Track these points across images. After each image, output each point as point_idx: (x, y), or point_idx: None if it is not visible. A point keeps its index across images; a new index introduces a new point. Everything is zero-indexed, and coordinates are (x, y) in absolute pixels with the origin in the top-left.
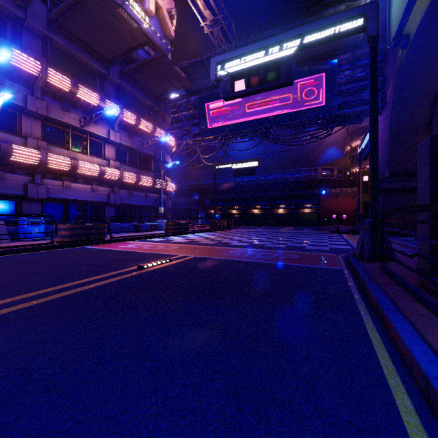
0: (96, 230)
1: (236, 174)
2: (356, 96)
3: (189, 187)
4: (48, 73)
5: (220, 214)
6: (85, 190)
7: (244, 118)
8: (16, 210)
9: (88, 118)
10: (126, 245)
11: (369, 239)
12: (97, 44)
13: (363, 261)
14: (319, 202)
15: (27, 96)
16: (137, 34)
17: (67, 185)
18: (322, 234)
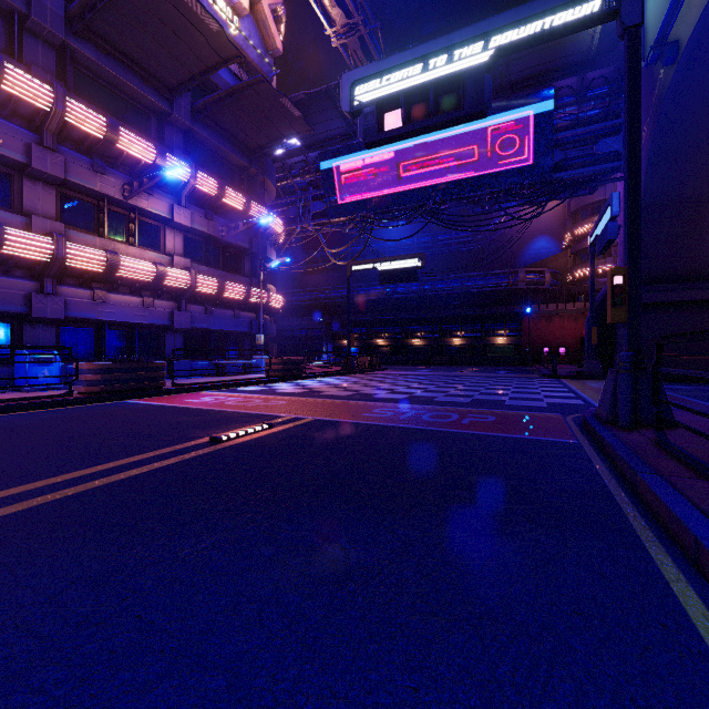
0: (146, 372)
1: (385, 279)
2: (585, 148)
3: (308, 303)
4: (68, 107)
5: (358, 347)
6: (132, 306)
7: (398, 186)
8: (12, 339)
9: (136, 183)
10: (199, 398)
11: (629, 390)
12: (151, 60)
13: (617, 428)
14: (522, 326)
15: (31, 146)
16: (219, 42)
17: (100, 296)
18: (529, 379)
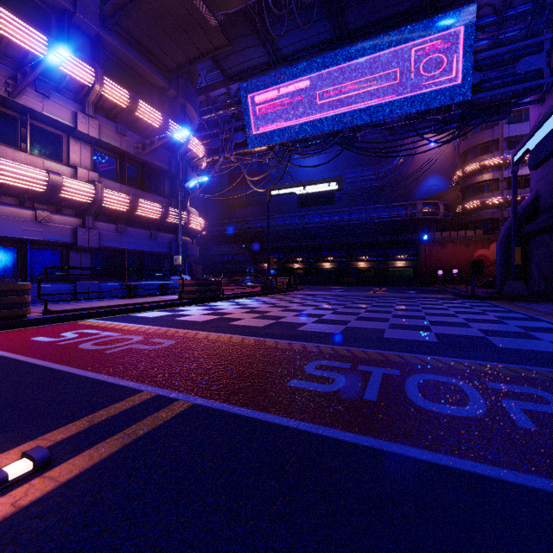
0: None
1: (302, 203)
2: (505, 68)
3: (234, 232)
4: None
5: (277, 269)
6: (21, 219)
7: (315, 113)
8: None
9: (21, 76)
10: (59, 333)
11: None
12: None
13: None
14: (418, 251)
15: None
16: None
17: None
18: (453, 300)
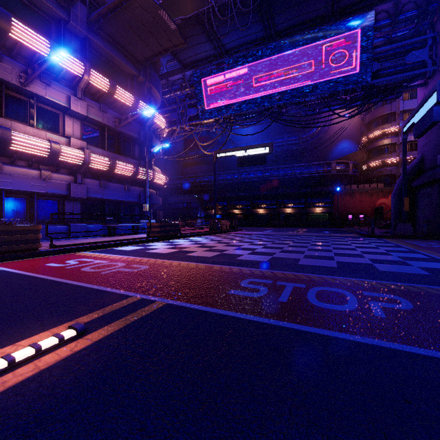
0: (16, 235)
1: (241, 163)
2: (397, 59)
3: (188, 185)
4: None
5: (221, 214)
6: (30, 177)
7: (251, 94)
8: None
9: (31, 71)
10: (64, 261)
11: None
12: None
13: None
14: (333, 200)
15: None
16: None
17: None
18: (356, 238)
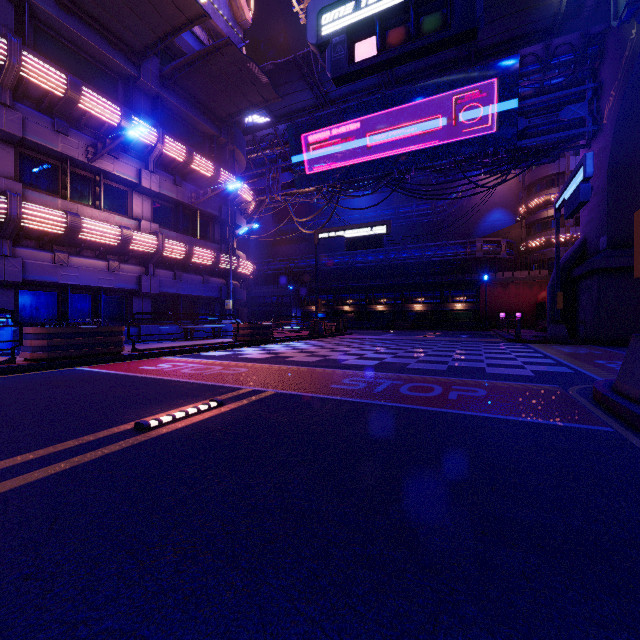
0: (102, 337)
1: (351, 246)
2: (549, 115)
3: (278, 272)
4: (23, 61)
5: (325, 312)
6: (97, 269)
7: (364, 156)
8: None
9: (100, 145)
10: (156, 364)
11: None
12: (116, 21)
13: None
14: (479, 293)
15: None
16: None
17: (62, 259)
18: (495, 344)
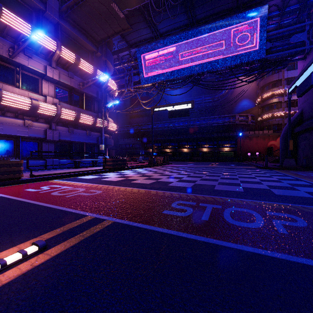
0: (3, 168)
1: (171, 115)
2: (284, 40)
3: (133, 131)
4: None
5: (157, 152)
6: (16, 125)
7: (178, 65)
8: None
9: (17, 47)
10: (39, 187)
11: None
12: None
13: None
14: (237, 142)
15: None
16: None
17: None
18: (255, 170)
